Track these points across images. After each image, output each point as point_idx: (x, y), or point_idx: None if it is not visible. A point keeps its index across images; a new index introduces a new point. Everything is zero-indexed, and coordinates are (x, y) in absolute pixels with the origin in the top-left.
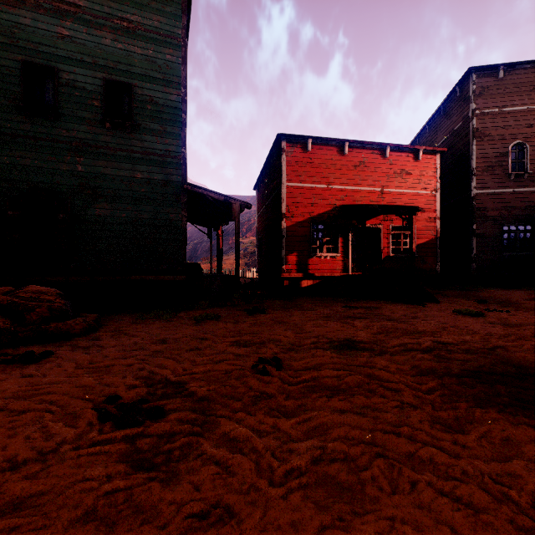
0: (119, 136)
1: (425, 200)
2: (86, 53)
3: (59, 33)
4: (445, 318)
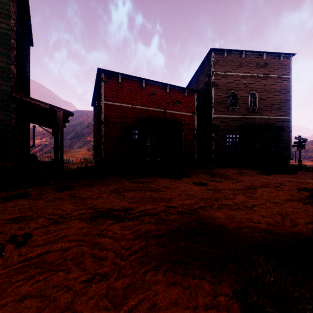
0: None
1: (188, 118)
2: None
3: None
4: (185, 188)
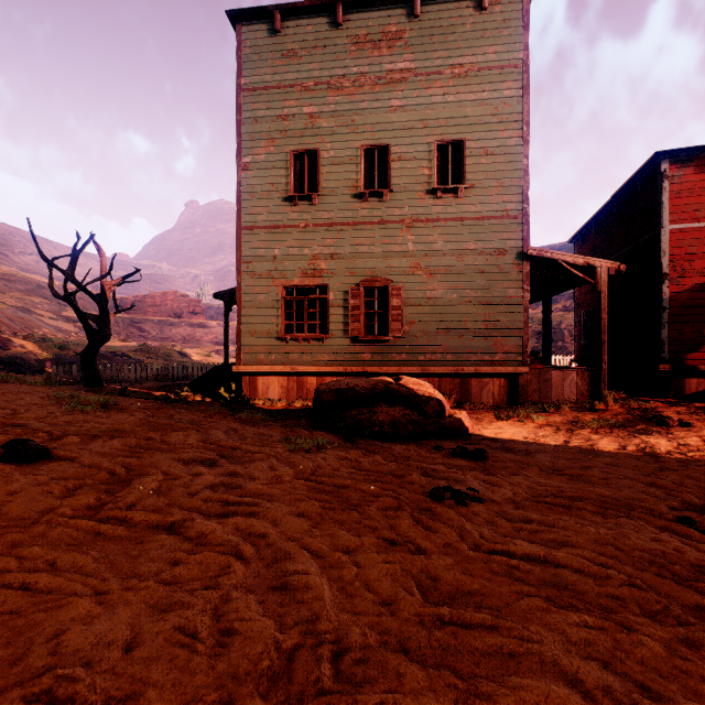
0: (449, 204)
1: None
2: (417, 119)
3: (392, 106)
4: None
